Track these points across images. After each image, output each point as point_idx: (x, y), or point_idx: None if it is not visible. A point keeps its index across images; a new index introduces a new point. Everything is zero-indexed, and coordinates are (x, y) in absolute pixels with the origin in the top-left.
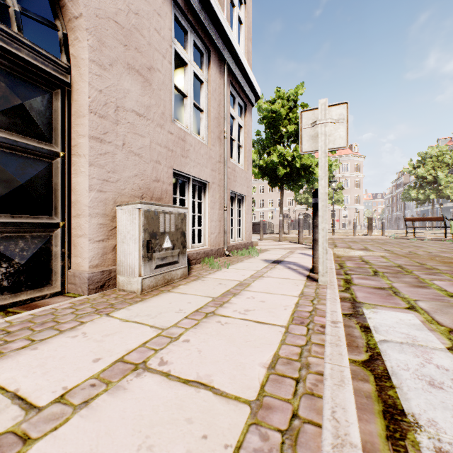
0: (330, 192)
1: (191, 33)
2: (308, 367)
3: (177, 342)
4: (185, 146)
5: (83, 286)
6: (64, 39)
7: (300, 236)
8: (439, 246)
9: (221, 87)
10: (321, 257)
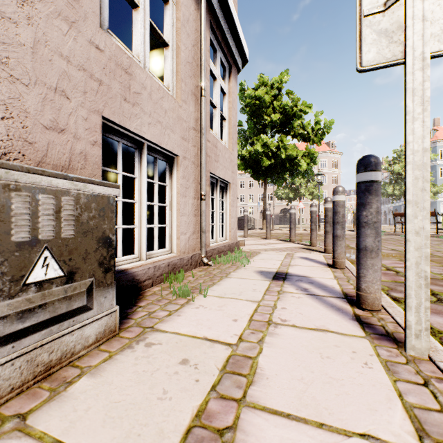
0: (310, 188)
1: None
2: None
3: None
4: (132, 84)
5: None
6: None
7: (292, 233)
8: (442, 244)
9: (197, 22)
10: (414, 295)
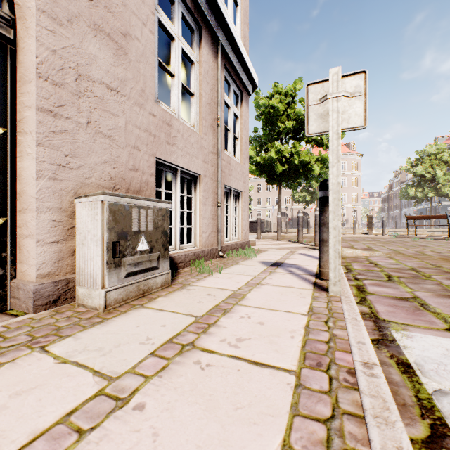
0: None
1: (179, 4)
2: None
3: (123, 410)
4: (171, 131)
5: (28, 301)
6: None
7: (299, 234)
8: (445, 245)
9: (215, 70)
10: (333, 262)
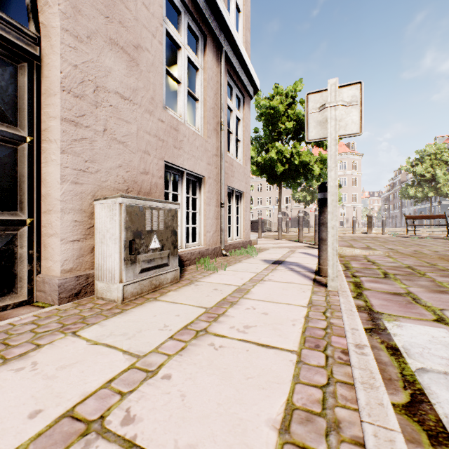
0: None
1: (185, 14)
2: (339, 429)
3: (154, 379)
4: (178, 136)
5: (54, 294)
6: (32, 4)
7: (300, 234)
8: (443, 245)
9: (218, 76)
10: (331, 260)
